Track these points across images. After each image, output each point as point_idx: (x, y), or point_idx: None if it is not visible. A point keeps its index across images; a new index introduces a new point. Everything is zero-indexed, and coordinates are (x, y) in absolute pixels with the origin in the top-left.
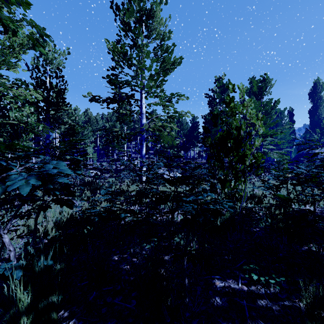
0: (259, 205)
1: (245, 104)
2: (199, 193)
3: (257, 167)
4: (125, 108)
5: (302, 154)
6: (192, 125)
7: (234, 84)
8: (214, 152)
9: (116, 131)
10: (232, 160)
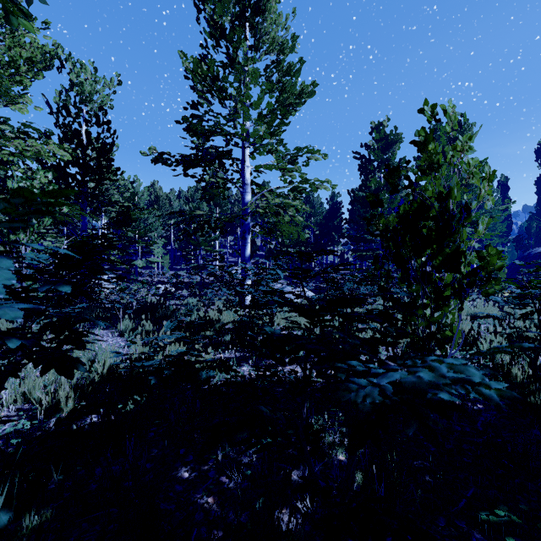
0: (471, 352)
1: (458, 144)
2: (407, 355)
3: (488, 278)
4: (214, 174)
5: (528, 256)
6: (331, 208)
7: (435, 105)
8: (389, 248)
9: (198, 216)
10: (426, 264)
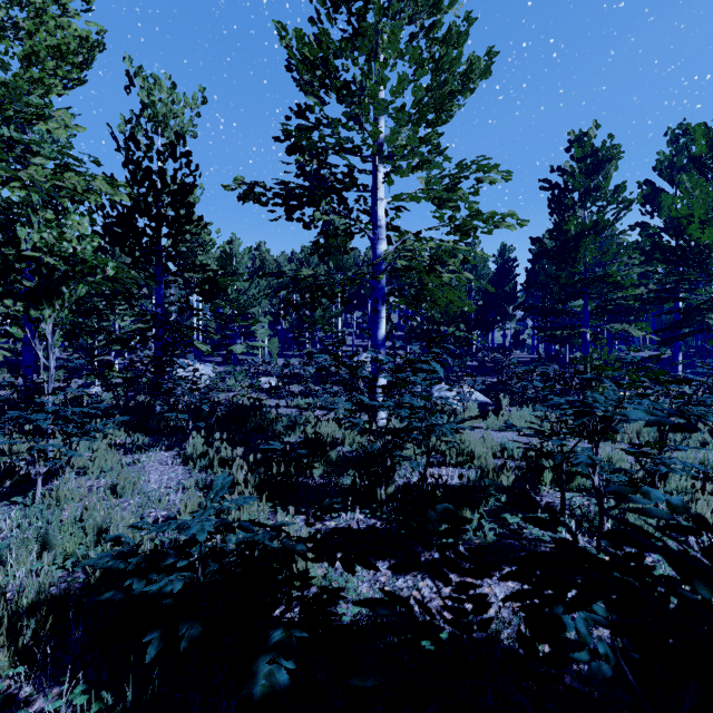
0: None
1: None
2: None
3: None
4: (329, 210)
5: None
6: (500, 268)
7: None
8: None
9: (306, 277)
10: None
